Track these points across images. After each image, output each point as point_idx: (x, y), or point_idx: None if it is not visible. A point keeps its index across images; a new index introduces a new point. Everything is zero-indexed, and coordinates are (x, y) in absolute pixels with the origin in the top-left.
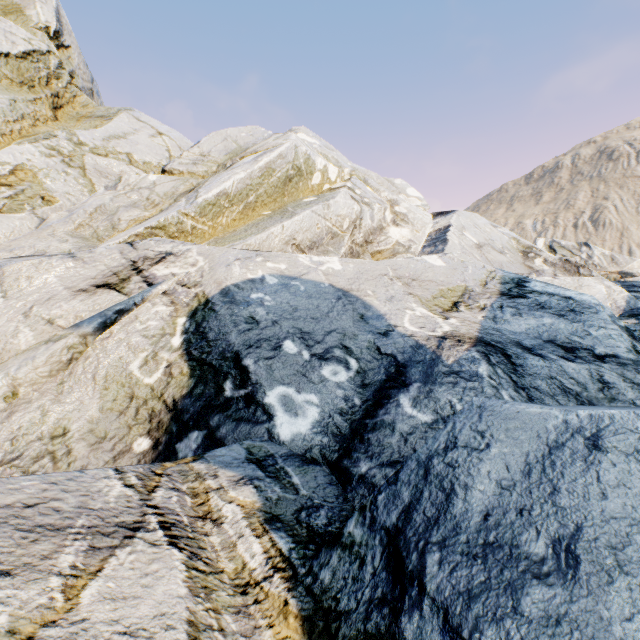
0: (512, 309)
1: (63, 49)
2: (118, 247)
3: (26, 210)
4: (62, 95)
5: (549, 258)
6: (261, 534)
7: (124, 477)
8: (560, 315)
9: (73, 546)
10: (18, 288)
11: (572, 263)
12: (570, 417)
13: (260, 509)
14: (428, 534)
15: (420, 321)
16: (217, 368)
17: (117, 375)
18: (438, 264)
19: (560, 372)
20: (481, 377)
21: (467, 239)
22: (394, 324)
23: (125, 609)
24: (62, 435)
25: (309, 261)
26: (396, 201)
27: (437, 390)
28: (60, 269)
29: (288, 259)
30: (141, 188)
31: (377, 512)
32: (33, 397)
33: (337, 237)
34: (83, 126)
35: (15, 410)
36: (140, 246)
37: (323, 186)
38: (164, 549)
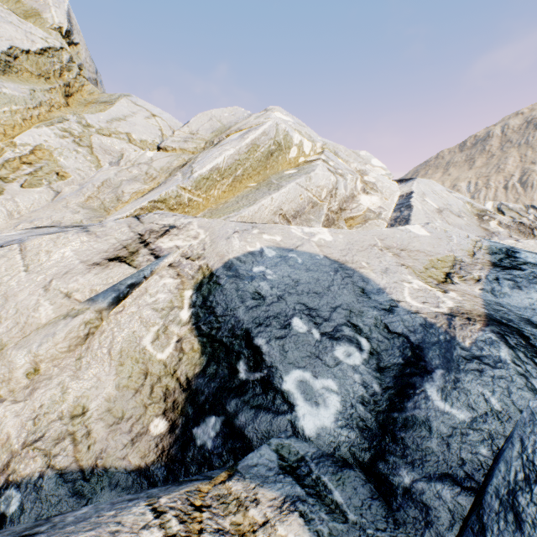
0: (509, 281)
1: (73, 46)
2: (126, 221)
3: (44, 185)
4: (72, 85)
5: (503, 221)
6: None
7: (164, 522)
8: None
9: None
10: (38, 262)
11: (526, 225)
12: None
13: None
14: None
15: (420, 295)
16: (228, 346)
17: (131, 350)
18: (422, 234)
19: None
20: (505, 363)
21: (428, 204)
22: (396, 299)
23: None
24: (81, 414)
25: (301, 232)
26: (365, 171)
27: (464, 379)
28: (75, 243)
29: (281, 231)
30: (140, 163)
31: None
32: (53, 373)
33: (316, 206)
34: (90, 111)
35: (37, 387)
36: (146, 220)
37: (299, 159)
38: None
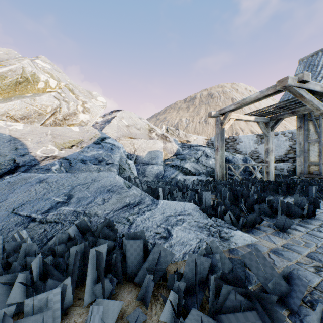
0: (92, 148)
1: None
2: None
3: None
4: None
5: (158, 133)
6: None
7: None
8: (106, 150)
9: None
10: None
11: (164, 135)
12: (43, 175)
13: None
14: None
15: (47, 151)
16: None
17: None
18: (76, 130)
19: (87, 168)
20: (51, 169)
21: (122, 122)
22: (31, 152)
23: None
24: None
25: (4, 124)
26: (86, 102)
27: None
28: None
29: None
30: None
31: None
32: None
33: (42, 115)
34: None
35: None
36: None
37: (46, 89)
38: None
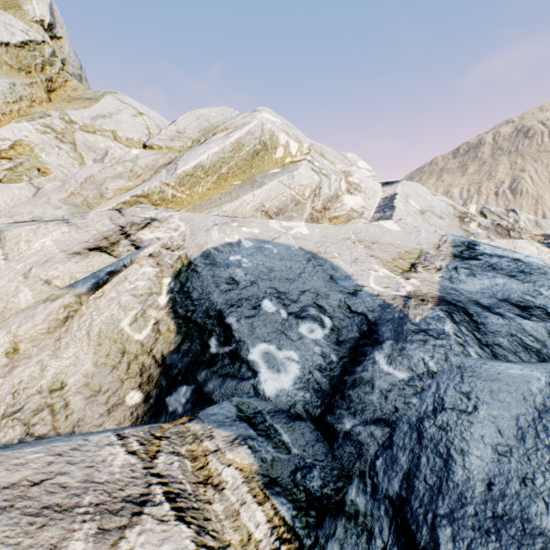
0: (466, 270)
1: (56, 40)
2: (108, 214)
3: (24, 180)
4: (55, 80)
5: (483, 222)
6: (263, 501)
7: (126, 443)
8: (511, 276)
9: (82, 530)
10: (18, 251)
11: (503, 227)
12: None
13: (258, 472)
14: (434, 505)
15: (384, 281)
16: (202, 326)
17: (109, 332)
18: (394, 229)
19: (519, 330)
20: (448, 335)
21: (411, 206)
22: (361, 284)
23: None
24: (60, 389)
25: (279, 226)
26: (349, 172)
27: (409, 348)
28: (56, 234)
29: (260, 224)
30: (125, 161)
31: (377, 479)
32: (33, 352)
33: (300, 204)
34: (73, 107)
35: (16, 365)
36: (127, 213)
37: (285, 159)
38: (172, 525)
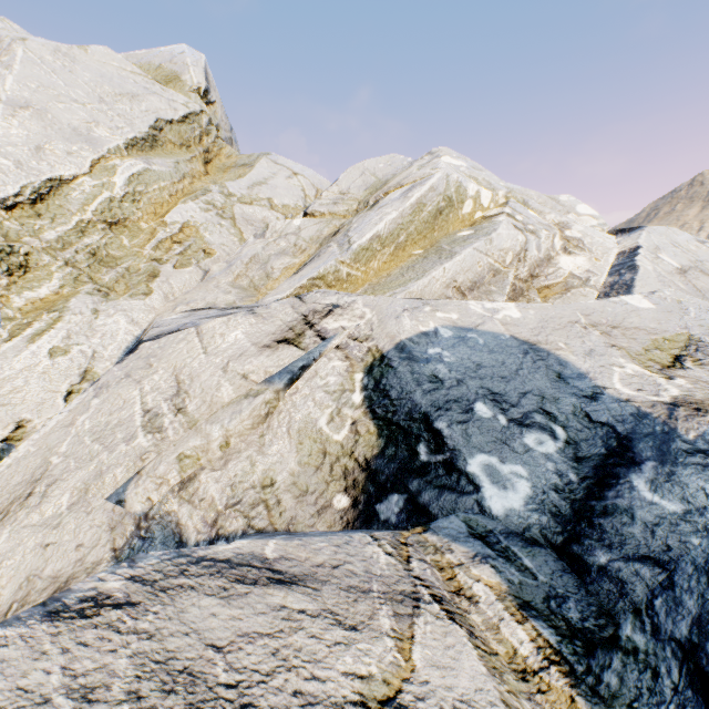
0: None
1: (210, 105)
2: (289, 301)
3: (193, 264)
4: (211, 150)
5: None
6: (521, 620)
7: (380, 544)
8: None
9: (382, 610)
10: (215, 345)
11: None
12: None
13: (508, 592)
14: None
15: (634, 381)
16: (406, 429)
17: (308, 430)
18: (644, 306)
19: None
20: None
21: (664, 263)
22: (601, 385)
23: (450, 678)
24: (270, 485)
25: (481, 309)
26: (566, 224)
27: (681, 472)
28: (245, 326)
29: (458, 307)
30: (287, 234)
31: (658, 619)
32: (241, 447)
33: (499, 274)
34: (229, 177)
35: (229, 458)
36: (308, 299)
37: (474, 214)
38: (448, 623)
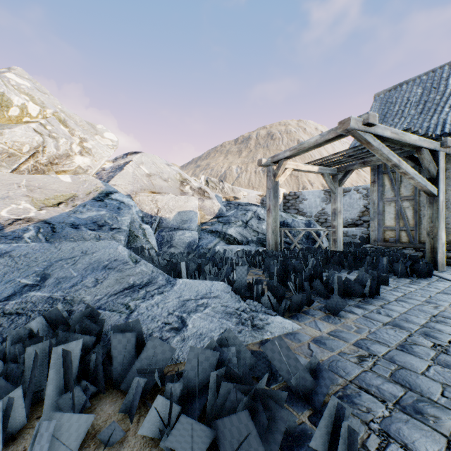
0: (90, 207)
1: None
2: None
3: None
4: None
5: (193, 186)
6: None
7: None
8: (111, 210)
9: None
10: None
11: (202, 190)
12: (6, 247)
13: None
14: None
15: (18, 211)
16: None
17: None
18: (67, 180)
19: (79, 235)
20: (22, 238)
21: (141, 170)
22: None
23: None
24: None
25: None
26: (86, 139)
27: None
28: None
29: None
30: None
31: None
32: None
33: (15, 157)
34: None
35: None
36: None
37: (23, 118)
38: None
